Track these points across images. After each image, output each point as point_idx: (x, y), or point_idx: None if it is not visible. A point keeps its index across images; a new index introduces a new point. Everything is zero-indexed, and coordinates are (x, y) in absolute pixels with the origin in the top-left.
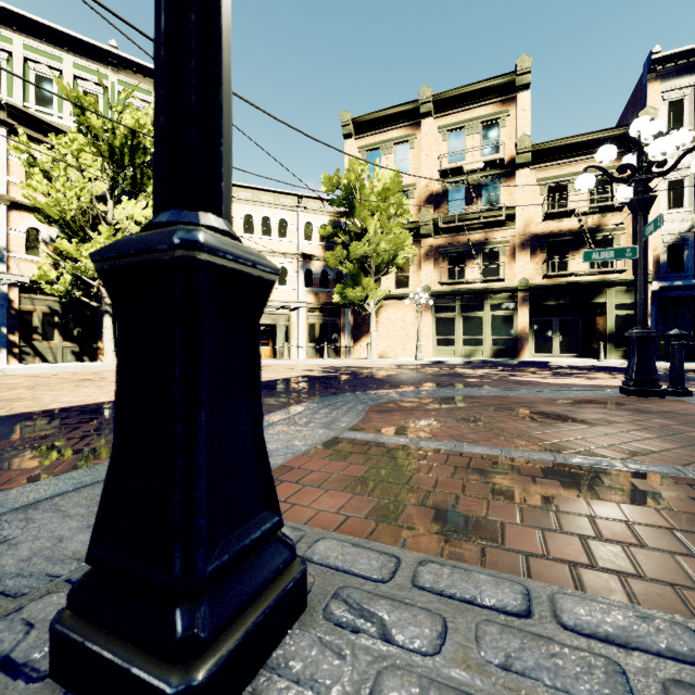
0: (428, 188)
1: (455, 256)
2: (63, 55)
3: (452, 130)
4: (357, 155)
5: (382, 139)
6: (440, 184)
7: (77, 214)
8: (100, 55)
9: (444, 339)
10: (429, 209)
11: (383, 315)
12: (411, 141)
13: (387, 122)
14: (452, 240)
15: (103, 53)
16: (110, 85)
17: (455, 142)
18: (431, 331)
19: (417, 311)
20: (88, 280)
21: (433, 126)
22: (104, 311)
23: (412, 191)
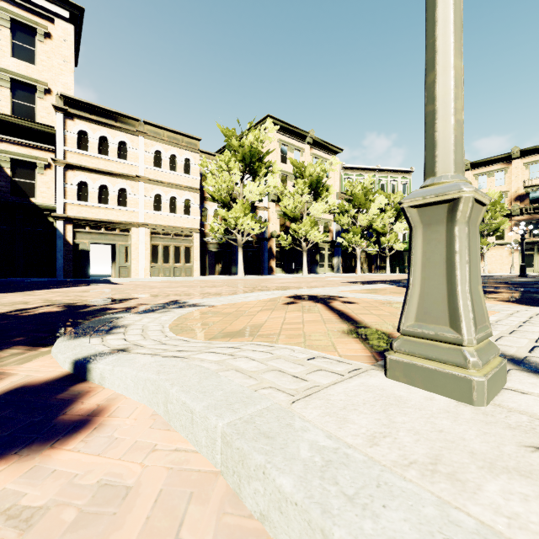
0: (516, 193)
1: (533, 224)
2: (364, 174)
3: (531, 164)
4: (472, 178)
5: (487, 170)
6: (524, 190)
7: (386, 229)
8: (374, 170)
9: (526, 264)
10: (517, 202)
11: (488, 253)
12: (505, 171)
13: (490, 162)
14: (531, 217)
15: (376, 170)
16: (376, 179)
17: (533, 169)
18: (518, 261)
19: (511, 252)
20: (385, 248)
21: (519, 162)
22: (387, 257)
23: (506, 194)
